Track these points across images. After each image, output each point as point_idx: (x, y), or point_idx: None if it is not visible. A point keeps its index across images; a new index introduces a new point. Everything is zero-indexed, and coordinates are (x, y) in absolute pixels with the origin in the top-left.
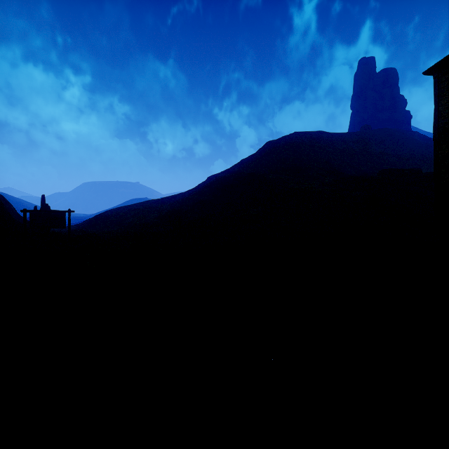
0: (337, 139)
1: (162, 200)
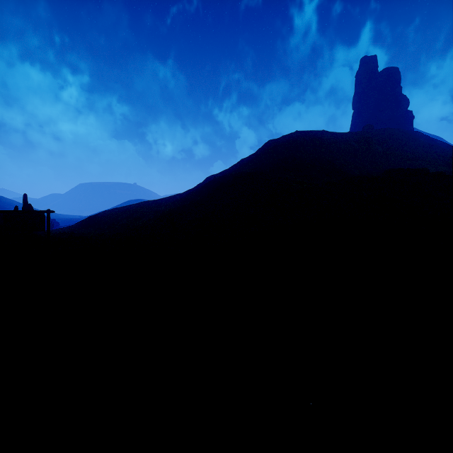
0: (339, 139)
1: (158, 202)
